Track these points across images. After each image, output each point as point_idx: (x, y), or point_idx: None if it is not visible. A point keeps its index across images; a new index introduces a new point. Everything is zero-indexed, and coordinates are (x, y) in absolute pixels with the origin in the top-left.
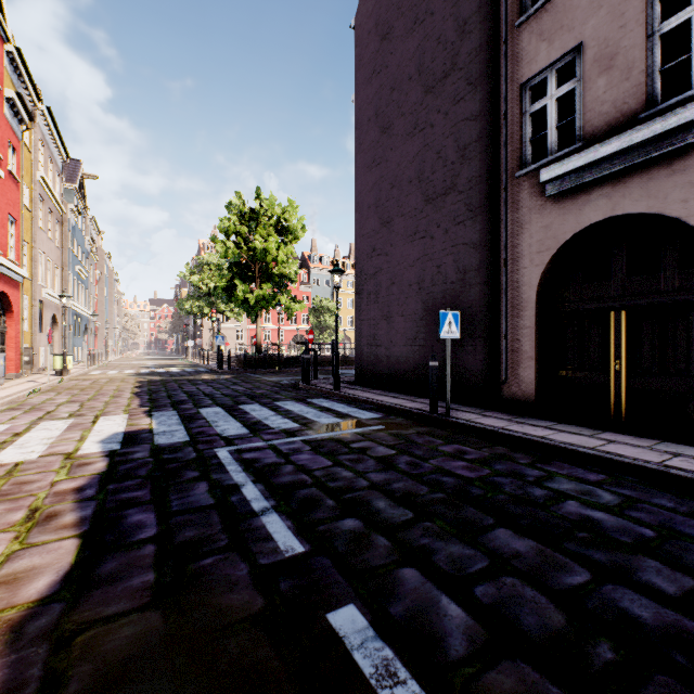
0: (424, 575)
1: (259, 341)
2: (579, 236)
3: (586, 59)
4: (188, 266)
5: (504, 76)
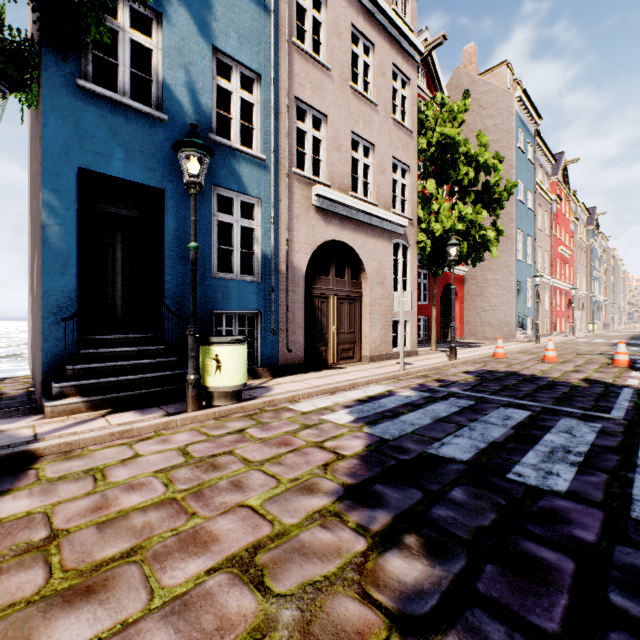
0: None
1: None
2: None
3: None
4: None
5: None
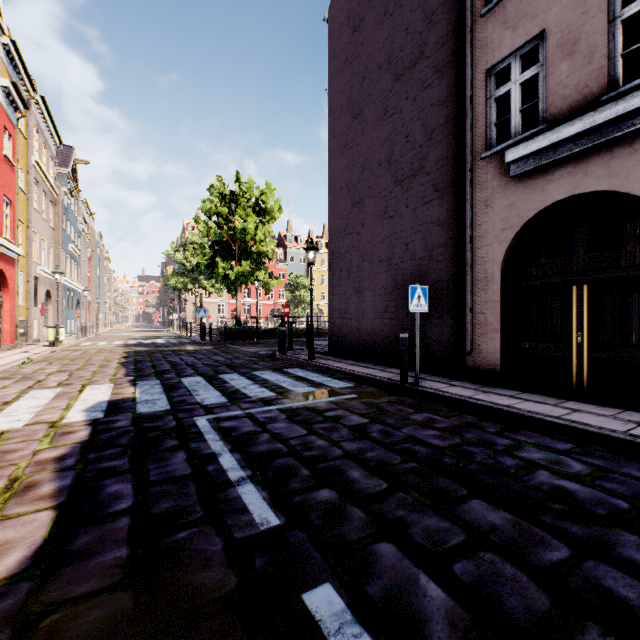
0: (401, 550)
1: (239, 314)
2: (542, 214)
3: (549, 44)
4: (173, 245)
5: (470, 63)
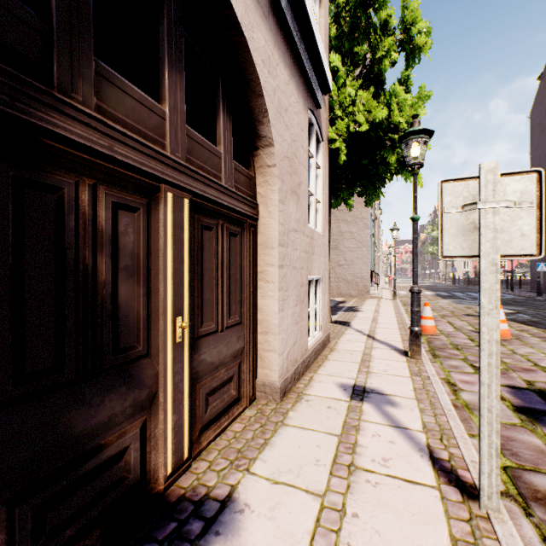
0: None
1: (477, 270)
2: None
3: None
4: (429, 226)
5: None
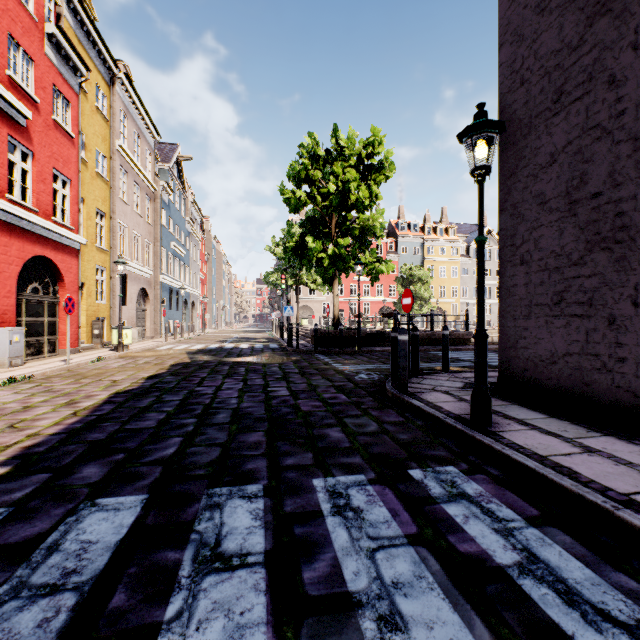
0: None
1: (336, 312)
2: None
3: None
4: (273, 239)
5: None
